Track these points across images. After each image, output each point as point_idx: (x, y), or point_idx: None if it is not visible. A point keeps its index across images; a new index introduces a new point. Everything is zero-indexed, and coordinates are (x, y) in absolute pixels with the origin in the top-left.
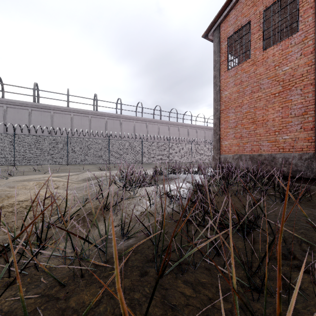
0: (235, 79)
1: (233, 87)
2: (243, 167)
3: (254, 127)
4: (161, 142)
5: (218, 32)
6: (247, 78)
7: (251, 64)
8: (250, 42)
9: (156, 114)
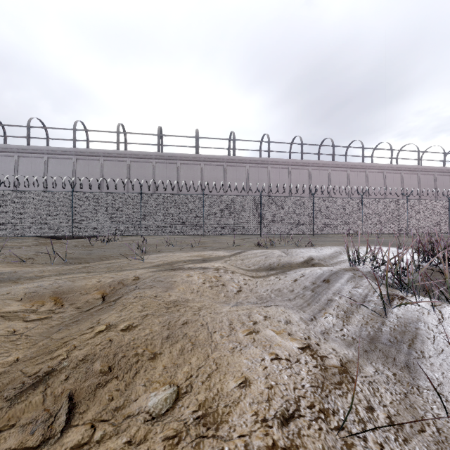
0: None
1: None
2: None
3: None
4: (347, 198)
5: None
6: None
7: None
8: None
9: (323, 154)
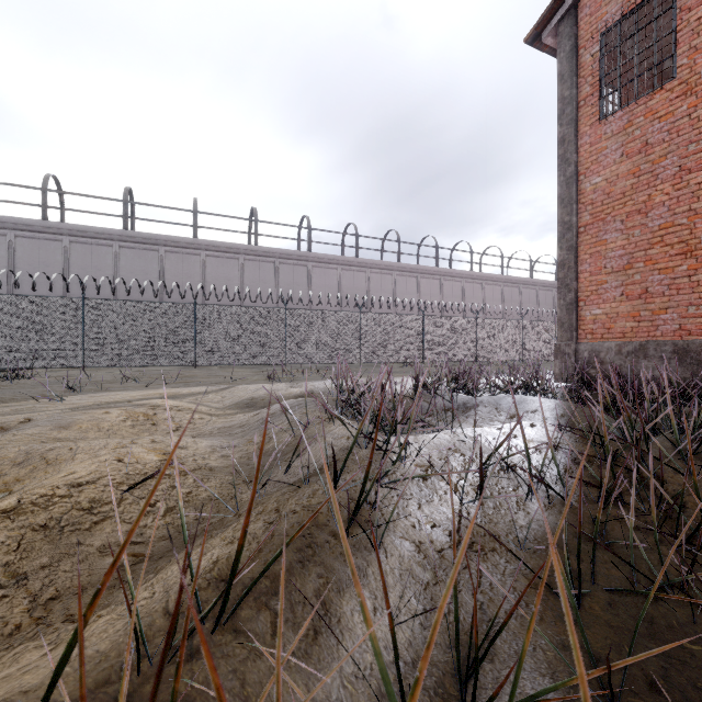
0: (626, 140)
1: (618, 162)
2: (653, 376)
3: (689, 265)
4: (405, 315)
5: (573, 24)
6: (664, 135)
7: (678, 95)
8: (674, 35)
9: (388, 251)
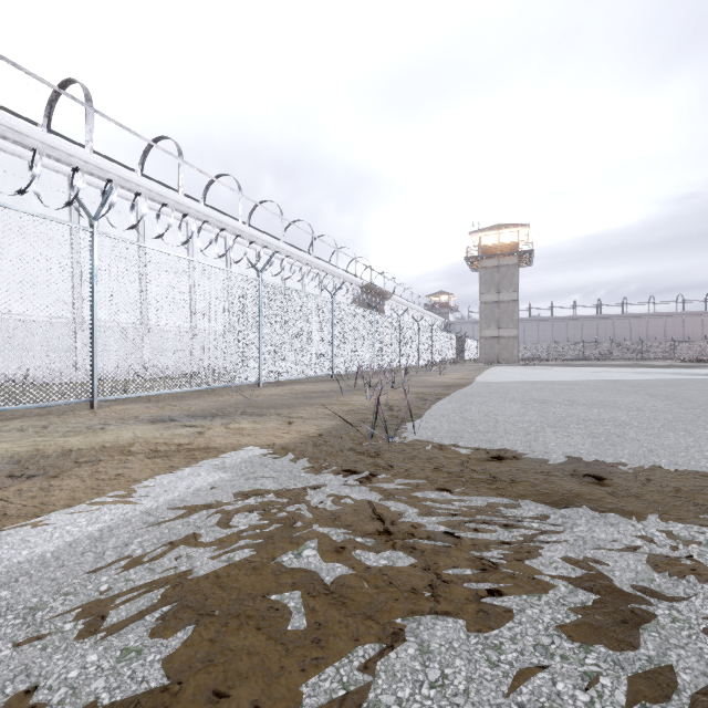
0: None
1: None
2: None
3: None
4: None
5: None
6: None
7: None
8: None
9: None
